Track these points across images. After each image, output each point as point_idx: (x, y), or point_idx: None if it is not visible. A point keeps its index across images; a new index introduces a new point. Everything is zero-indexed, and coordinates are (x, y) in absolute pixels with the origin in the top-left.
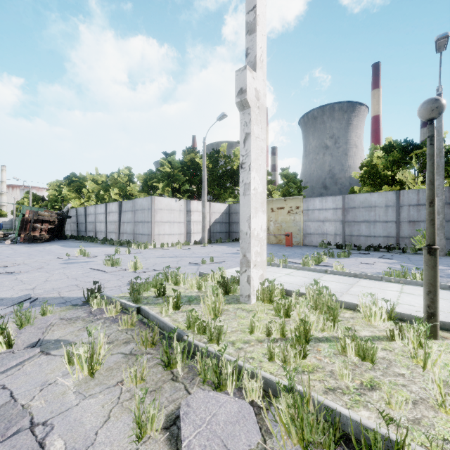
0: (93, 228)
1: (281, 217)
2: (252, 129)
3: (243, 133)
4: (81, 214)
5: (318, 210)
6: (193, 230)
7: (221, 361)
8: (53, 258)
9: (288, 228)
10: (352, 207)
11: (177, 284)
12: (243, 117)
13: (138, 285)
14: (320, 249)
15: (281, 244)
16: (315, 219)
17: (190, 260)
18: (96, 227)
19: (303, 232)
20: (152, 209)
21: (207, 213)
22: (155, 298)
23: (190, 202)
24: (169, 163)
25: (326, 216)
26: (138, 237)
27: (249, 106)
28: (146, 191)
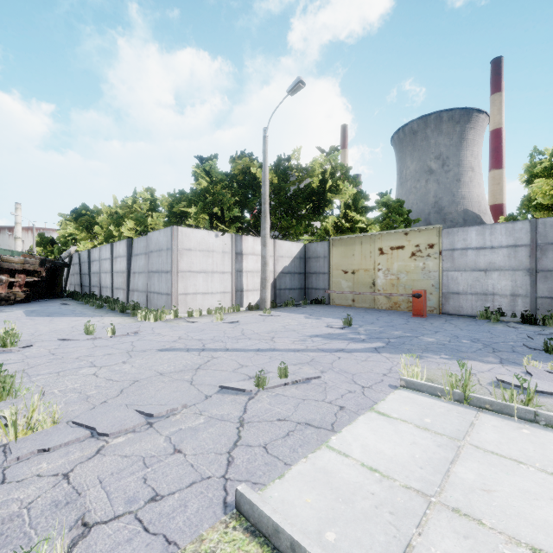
0: (97, 282)
1: (398, 263)
2: None
3: None
4: (85, 261)
5: (475, 250)
6: (245, 286)
7: None
8: None
9: (412, 282)
10: None
11: None
12: None
13: None
14: (493, 326)
15: (398, 310)
16: (468, 265)
17: (230, 364)
18: (101, 280)
19: (442, 290)
20: (173, 248)
21: (270, 257)
22: None
23: (241, 238)
24: (205, 173)
25: (493, 260)
26: (152, 297)
27: None
28: (175, 224)
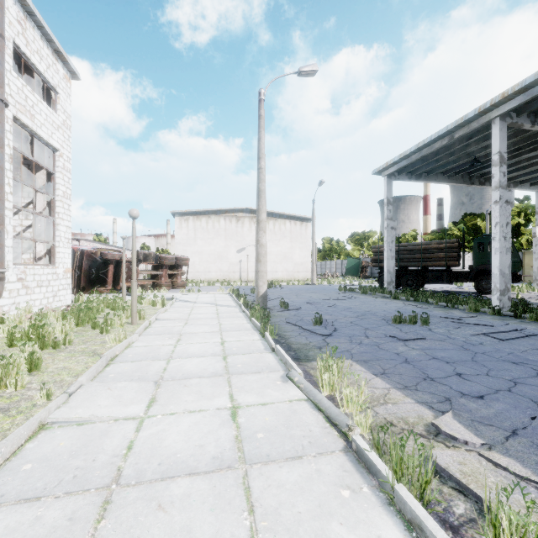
0: None
1: None
2: (537, 243)
3: (534, 244)
4: None
5: None
6: None
7: (534, 289)
8: None
9: None
10: None
11: None
12: (534, 239)
13: None
14: None
15: None
16: None
17: None
18: None
19: None
20: None
21: None
22: None
23: None
24: (458, 229)
25: None
26: None
27: (537, 237)
28: None
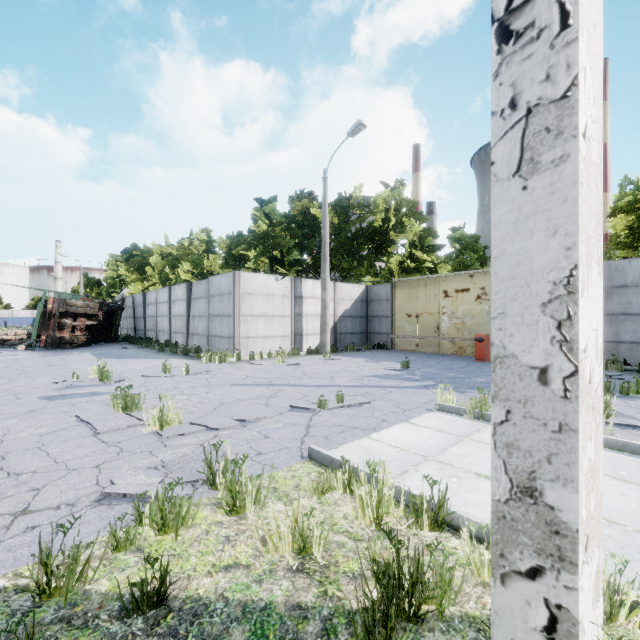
0: (153, 326)
1: (463, 307)
2: None
3: None
4: (139, 304)
5: None
6: (305, 330)
7: None
8: (46, 382)
9: (477, 326)
10: (620, 286)
11: (237, 509)
12: None
13: (72, 555)
14: None
15: (463, 355)
16: None
17: (296, 395)
18: (157, 324)
19: None
20: (236, 293)
21: (330, 300)
22: (119, 622)
23: (300, 281)
24: (265, 216)
25: None
26: (213, 341)
27: None
28: (232, 266)
